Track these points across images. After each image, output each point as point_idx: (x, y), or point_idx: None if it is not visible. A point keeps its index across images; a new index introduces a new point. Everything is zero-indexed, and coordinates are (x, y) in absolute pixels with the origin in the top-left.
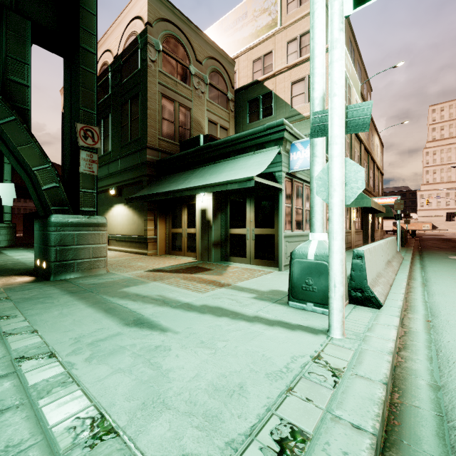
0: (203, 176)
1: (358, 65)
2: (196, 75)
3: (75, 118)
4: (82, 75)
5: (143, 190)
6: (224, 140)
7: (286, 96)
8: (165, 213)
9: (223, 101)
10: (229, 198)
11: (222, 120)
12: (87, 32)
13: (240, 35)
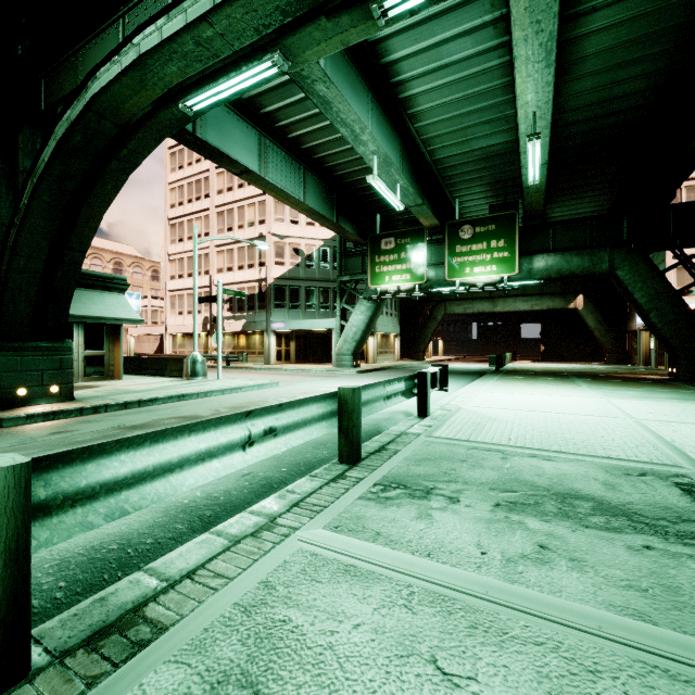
0: None
1: None
2: None
3: None
4: None
5: None
6: None
7: None
8: None
9: None
10: None
11: None
12: None
13: None
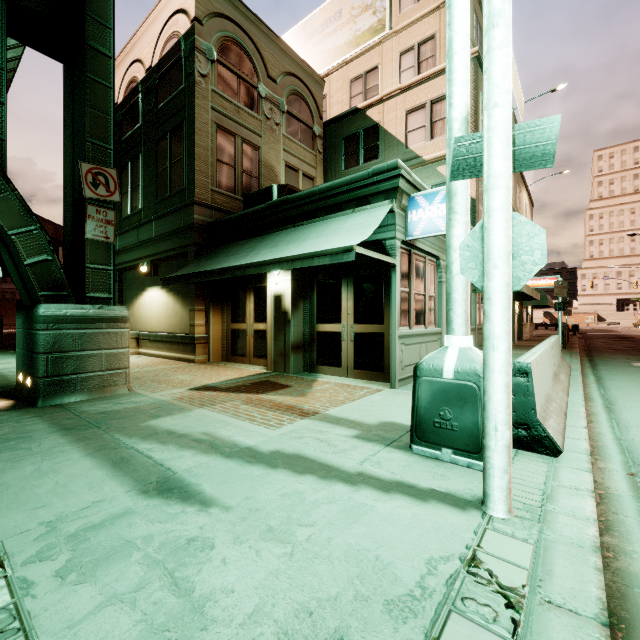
0: (277, 245)
1: None
2: (267, 99)
3: (79, 155)
4: (90, 89)
5: (188, 266)
6: (308, 192)
7: (398, 131)
8: (222, 300)
9: (307, 137)
10: (315, 278)
11: (306, 164)
12: (98, 23)
13: (332, 43)
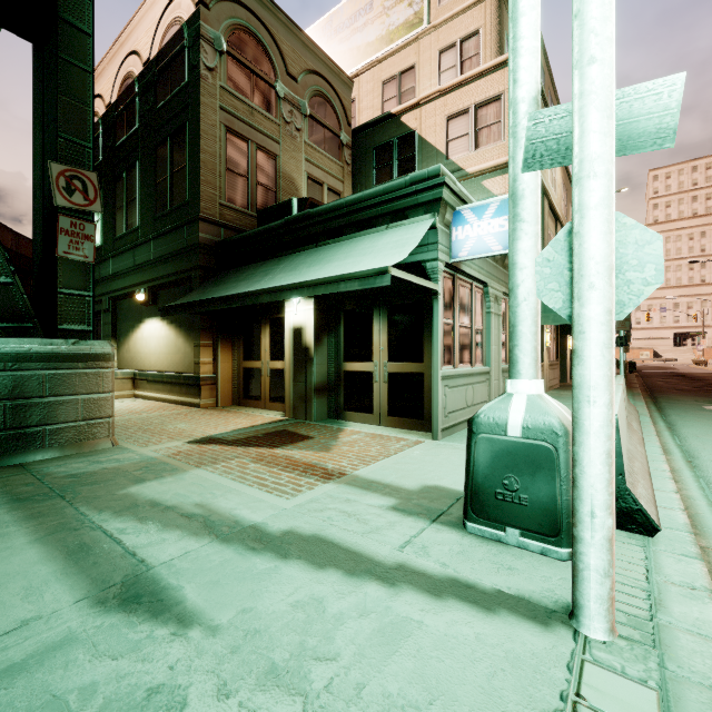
0: (296, 268)
1: (550, 98)
2: (287, 100)
3: (49, 154)
4: (62, 73)
5: (192, 294)
6: (333, 205)
7: (437, 140)
8: (232, 334)
9: (333, 146)
10: (342, 308)
11: (332, 177)
12: None
13: (361, 39)
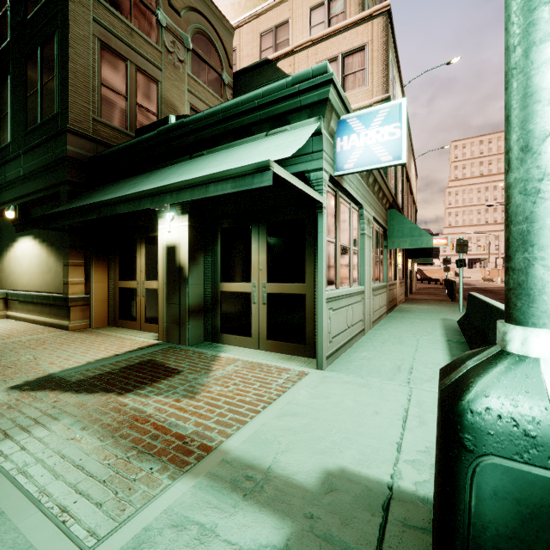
0: (165, 178)
1: None
2: (169, 30)
3: None
4: None
5: (56, 209)
6: (208, 113)
7: None
8: (108, 253)
9: (215, 83)
10: (219, 226)
11: None
12: None
13: None
